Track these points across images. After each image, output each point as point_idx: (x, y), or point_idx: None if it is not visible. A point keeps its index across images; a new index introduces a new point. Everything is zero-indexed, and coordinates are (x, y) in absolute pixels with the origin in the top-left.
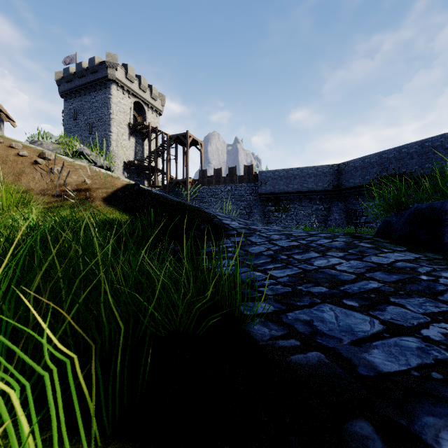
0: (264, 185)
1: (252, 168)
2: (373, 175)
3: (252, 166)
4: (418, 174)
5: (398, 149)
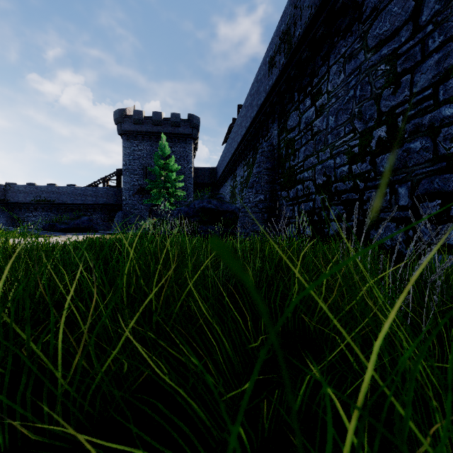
0: None
1: None
2: (32, 198)
3: None
4: (57, 202)
5: (47, 187)
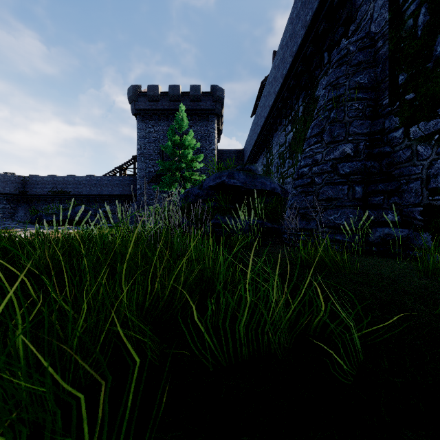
0: None
1: None
2: (49, 189)
3: None
4: (73, 193)
5: (63, 177)
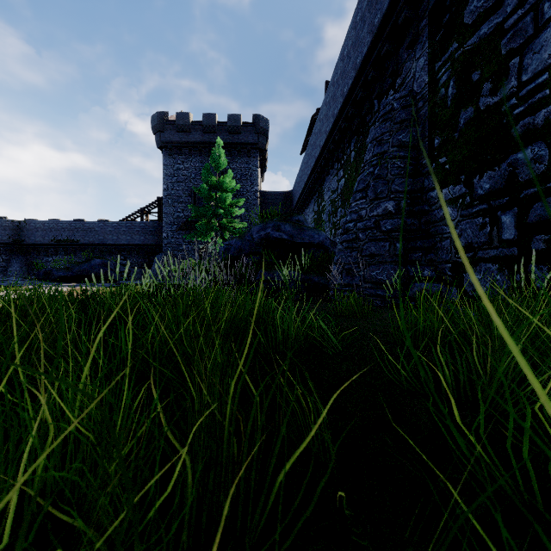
0: None
1: None
2: (52, 237)
3: None
4: (82, 243)
5: (70, 223)
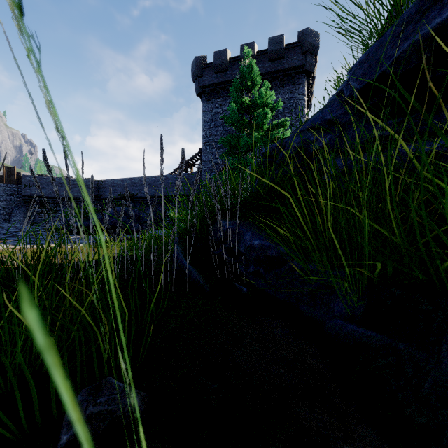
0: (29, 188)
1: (14, 170)
2: (119, 192)
3: (14, 168)
4: (139, 196)
5: (131, 179)
